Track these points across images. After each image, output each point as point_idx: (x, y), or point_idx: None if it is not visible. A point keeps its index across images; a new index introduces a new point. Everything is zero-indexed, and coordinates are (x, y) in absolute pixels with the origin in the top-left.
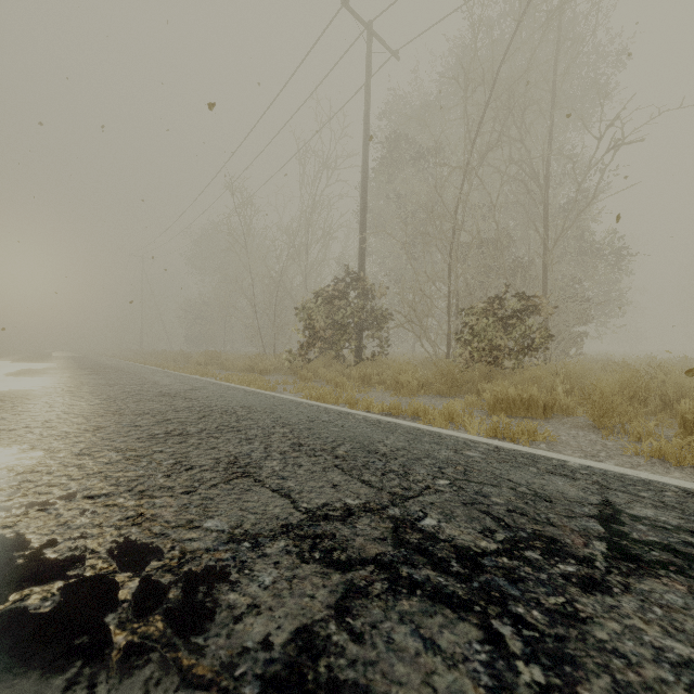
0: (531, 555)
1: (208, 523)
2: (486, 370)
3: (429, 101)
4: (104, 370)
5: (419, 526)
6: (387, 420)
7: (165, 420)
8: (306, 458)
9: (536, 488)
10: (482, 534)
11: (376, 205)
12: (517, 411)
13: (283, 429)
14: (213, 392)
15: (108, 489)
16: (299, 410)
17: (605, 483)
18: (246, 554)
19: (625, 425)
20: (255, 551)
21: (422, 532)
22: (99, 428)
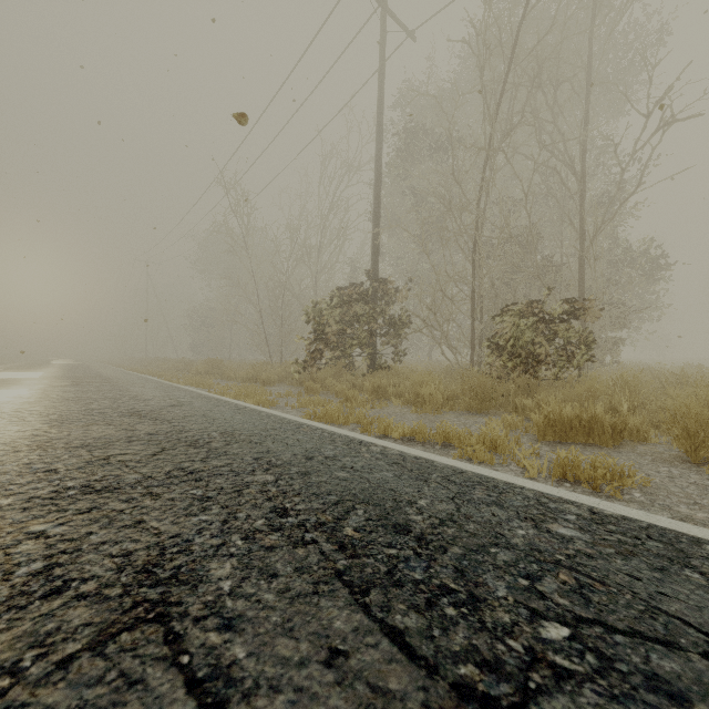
0: None
1: None
2: (523, 382)
3: (448, 90)
4: (89, 380)
5: None
6: (414, 454)
7: (102, 458)
8: (287, 549)
9: None
10: None
11: (390, 203)
12: (575, 436)
13: (265, 476)
14: (196, 409)
15: None
16: (296, 437)
17: None
18: None
19: None
20: None
21: None
22: None
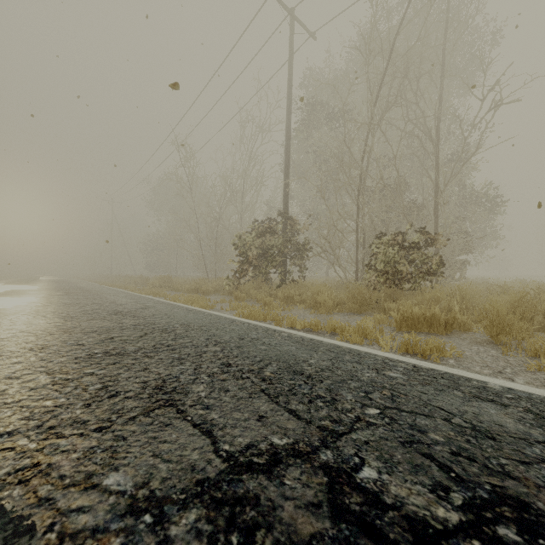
0: (507, 535)
1: (110, 478)
2: (390, 291)
3: (340, 74)
4: (75, 291)
5: (357, 481)
6: (309, 337)
7: (108, 338)
8: (233, 381)
9: (471, 419)
10: (434, 493)
11: (297, 158)
12: (421, 328)
13: (215, 348)
14: (159, 310)
15: (16, 425)
16: (232, 327)
17: (537, 410)
18: (143, 539)
19: (521, 342)
20: (155, 532)
21: (363, 492)
22: (43, 347)
